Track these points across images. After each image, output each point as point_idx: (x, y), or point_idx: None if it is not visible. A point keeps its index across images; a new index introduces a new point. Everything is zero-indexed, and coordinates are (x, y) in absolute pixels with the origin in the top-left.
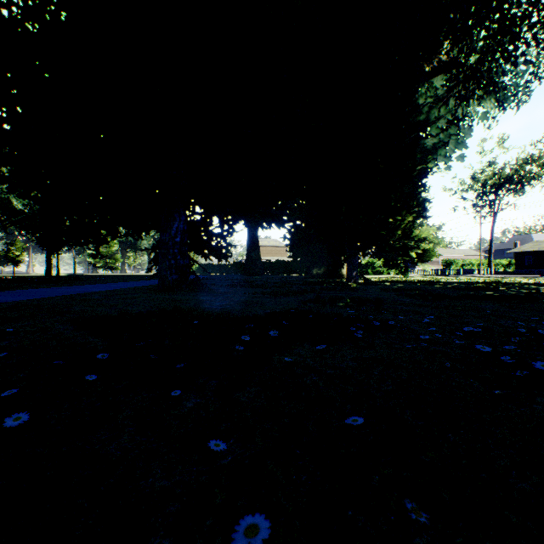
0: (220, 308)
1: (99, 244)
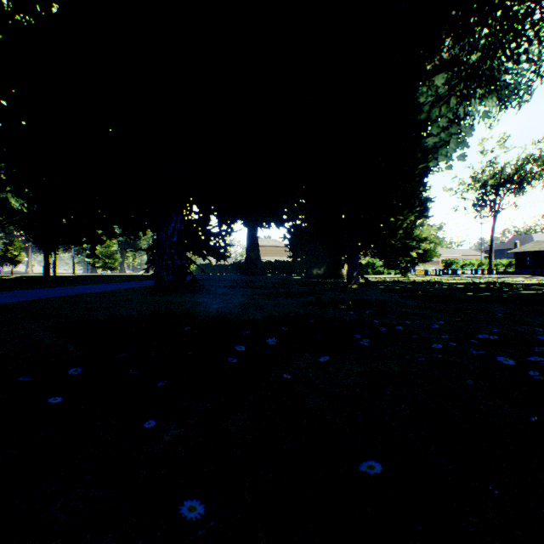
0: (216, 311)
1: (95, 244)
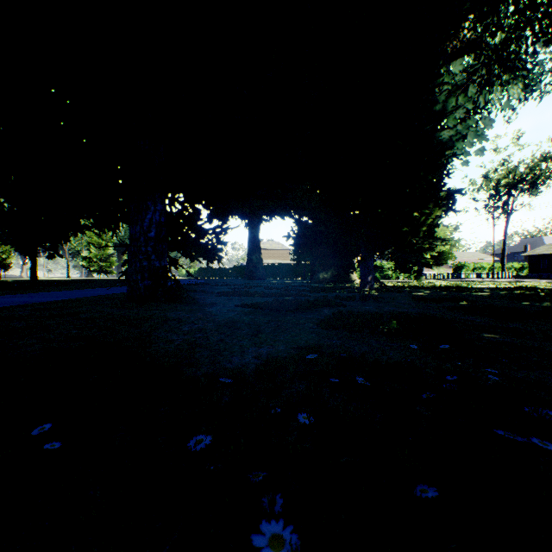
0: (182, 339)
1: (56, 241)
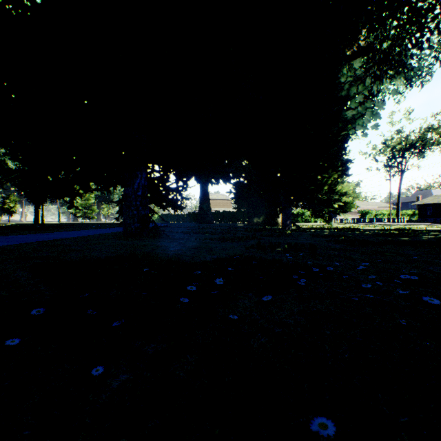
0: (173, 253)
1: (74, 197)
